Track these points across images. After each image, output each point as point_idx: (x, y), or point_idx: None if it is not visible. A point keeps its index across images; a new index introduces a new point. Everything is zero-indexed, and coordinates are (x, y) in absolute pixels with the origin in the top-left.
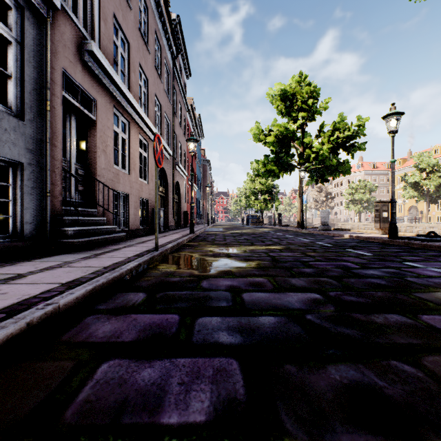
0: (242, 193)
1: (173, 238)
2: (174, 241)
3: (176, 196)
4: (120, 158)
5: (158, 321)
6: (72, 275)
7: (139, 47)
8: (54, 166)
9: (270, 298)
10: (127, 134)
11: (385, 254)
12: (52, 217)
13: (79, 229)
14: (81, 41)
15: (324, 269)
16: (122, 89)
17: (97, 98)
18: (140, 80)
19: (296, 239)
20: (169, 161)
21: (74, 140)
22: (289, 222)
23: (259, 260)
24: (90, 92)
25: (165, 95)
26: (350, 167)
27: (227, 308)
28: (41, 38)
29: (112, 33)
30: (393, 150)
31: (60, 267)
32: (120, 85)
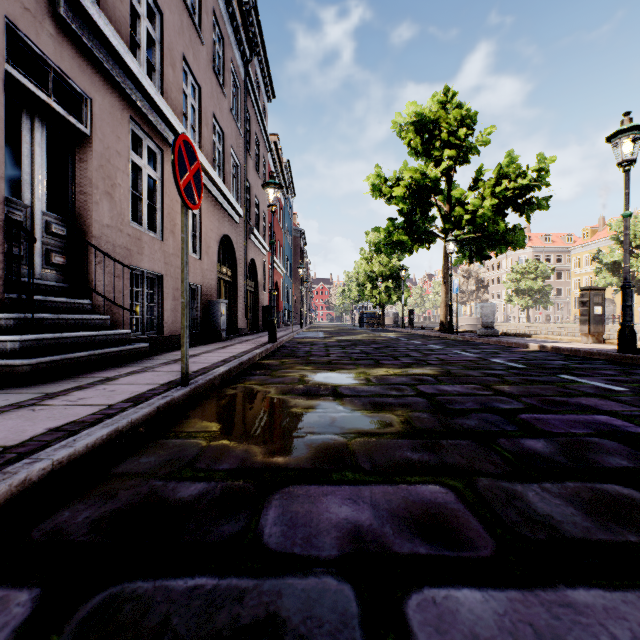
0: (353, 280)
1: (237, 351)
2: (235, 358)
3: (251, 282)
4: (144, 211)
5: None
6: None
7: (183, 28)
8: None
9: None
10: (158, 170)
11: None
12: None
13: (36, 339)
14: None
15: (575, 442)
16: (146, 87)
17: (92, 94)
18: (185, 85)
19: (451, 352)
20: (238, 226)
21: (40, 168)
22: (422, 322)
23: (404, 406)
24: (76, 80)
25: (230, 119)
26: (524, 237)
27: None
28: None
29: None
30: (627, 195)
31: None
32: (140, 77)
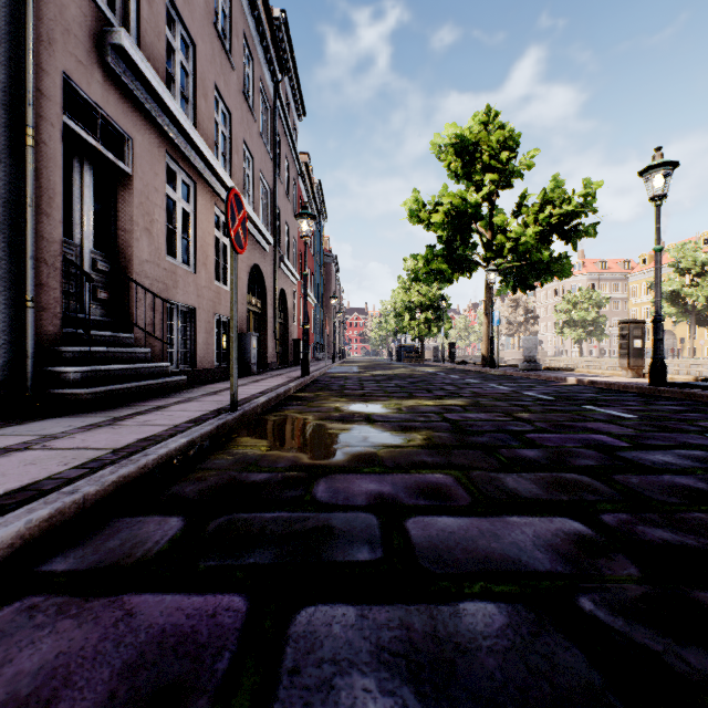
0: (390, 310)
1: (271, 384)
2: (272, 391)
3: (281, 314)
4: (178, 244)
5: (189, 623)
6: (32, 473)
7: (214, 56)
8: (45, 252)
9: (471, 532)
10: (191, 203)
11: (661, 416)
12: (41, 347)
13: (93, 370)
14: (102, 28)
15: (562, 451)
16: (182, 123)
17: (134, 134)
18: (216, 114)
19: (486, 386)
20: (267, 254)
21: (88, 209)
22: (466, 356)
23: (428, 428)
24: (120, 123)
25: (260, 143)
26: (570, 265)
27: (371, 569)
28: (16, 10)
29: (163, 23)
30: (658, 230)
31: (22, 450)
32: (177, 114)
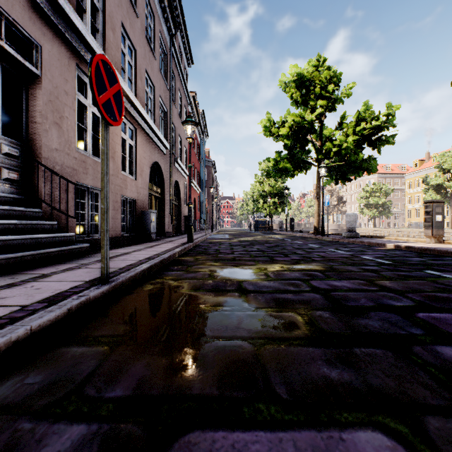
0: (249, 197)
1: (161, 249)
2: (158, 256)
3: (176, 198)
4: (89, 140)
5: None
6: None
7: (121, 2)
8: None
9: None
10: None
11: None
12: None
13: None
14: None
15: None
16: (89, 41)
17: (42, 42)
18: (123, 47)
19: (327, 250)
20: (165, 156)
21: None
22: (299, 227)
23: (304, 303)
24: (27, 29)
25: (159, 76)
26: (376, 164)
27: None
28: None
29: None
30: None
31: None
32: (83, 33)
